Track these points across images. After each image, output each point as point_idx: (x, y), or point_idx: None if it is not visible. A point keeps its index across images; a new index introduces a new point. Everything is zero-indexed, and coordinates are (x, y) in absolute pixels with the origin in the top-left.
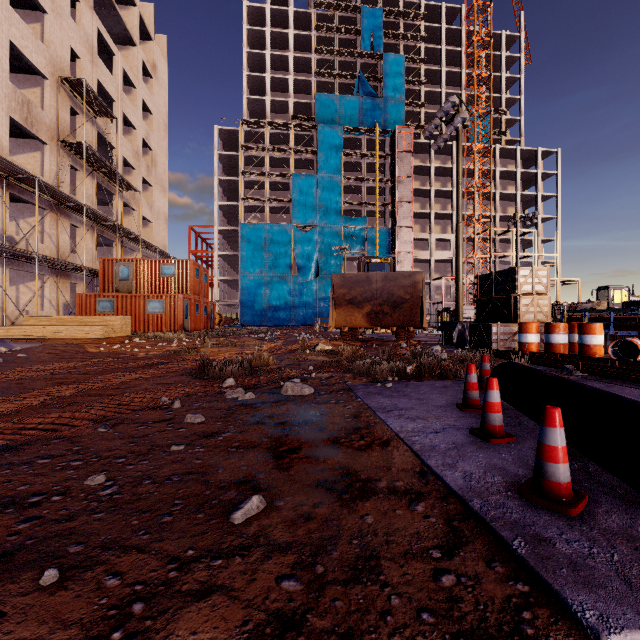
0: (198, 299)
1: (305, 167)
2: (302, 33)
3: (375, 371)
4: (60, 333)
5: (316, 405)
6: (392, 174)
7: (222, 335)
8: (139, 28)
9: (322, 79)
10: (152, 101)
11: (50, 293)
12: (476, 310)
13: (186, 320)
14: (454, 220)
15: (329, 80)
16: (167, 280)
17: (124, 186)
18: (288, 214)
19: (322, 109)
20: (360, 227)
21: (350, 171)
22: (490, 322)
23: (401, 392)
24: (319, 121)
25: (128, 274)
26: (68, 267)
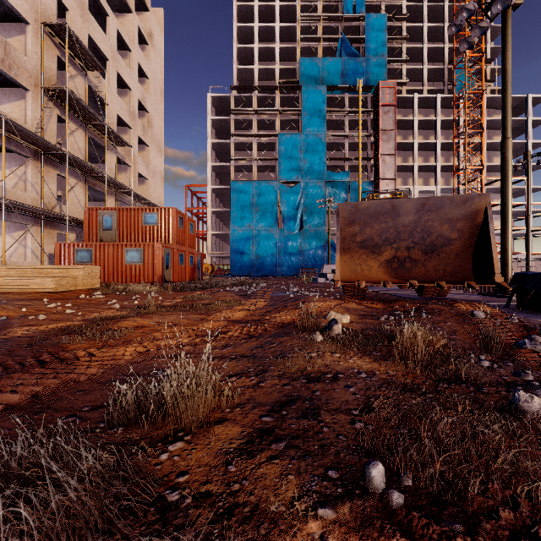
0: (182, 249)
1: (290, 128)
2: (287, 3)
3: None
4: (7, 286)
5: None
6: (375, 129)
7: (201, 287)
8: None
9: (306, 45)
10: (148, 66)
11: (33, 243)
12: None
13: (167, 270)
14: (438, 171)
15: (312, 45)
16: (150, 229)
17: (116, 141)
18: (274, 172)
19: (306, 72)
20: (343, 181)
21: (332, 129)
22: None
23: None
24: (303, 84)
25: (111, 223)
26: (51, 216)
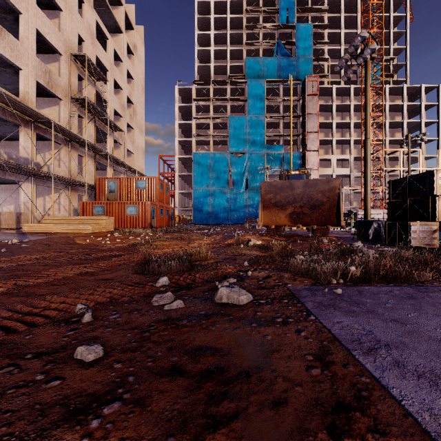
0: (162, 205)
1: (238, 111)
2: (236, 16)
3: (316, 272)
4: (64, 229)
5: (258, 327)
6: (303, 112)
7: (177, 231)
8: (125, 21)
9: (250, 47)
10: (133, 70)
11: (64, 201)
12: (388, 210)
13: (153, 220)
14: (351, 144)
15: (255, 48)
16: (140, 192)
17: (114, 128)
18: (226, 145)
19: (250, 69)
20: (278, 152)
21: (271, 112)
22: (408, 221)
23: (361, 305)
24: (248, 77)
25: (115, 188)
26: (76, 183)
